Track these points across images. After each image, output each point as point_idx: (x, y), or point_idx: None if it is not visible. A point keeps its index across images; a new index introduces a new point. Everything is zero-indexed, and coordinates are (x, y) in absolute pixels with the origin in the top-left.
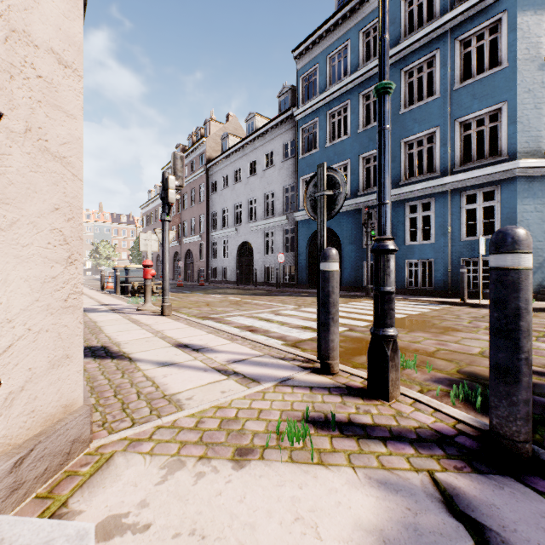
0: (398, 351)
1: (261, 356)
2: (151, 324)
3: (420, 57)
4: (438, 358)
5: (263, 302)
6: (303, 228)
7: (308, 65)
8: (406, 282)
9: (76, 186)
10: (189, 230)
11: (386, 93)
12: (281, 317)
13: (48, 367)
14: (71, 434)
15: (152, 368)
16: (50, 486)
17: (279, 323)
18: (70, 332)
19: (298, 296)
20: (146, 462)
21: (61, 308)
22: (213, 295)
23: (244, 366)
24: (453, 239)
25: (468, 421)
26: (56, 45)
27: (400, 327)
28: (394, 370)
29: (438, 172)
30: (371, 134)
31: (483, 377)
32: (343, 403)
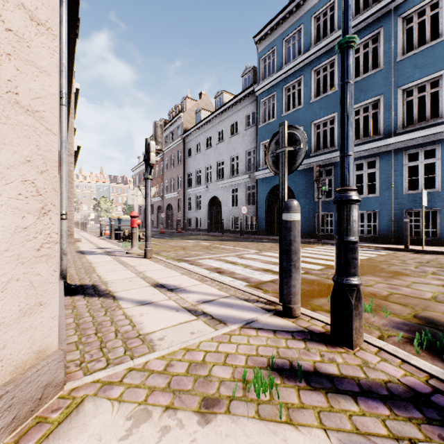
0: (361, 299)
1: (227, 297)
2: (135, 266)
3: (365, 35)
4: (393, 302)
5: (229, 247)
6: (263, 185)
7: (267, 48)
8: None
9: (50, 139)
10: (169, 187)
11: (349, 47)
12: (244, 260)
13: (19, 315)
14: (42, 380)
15: (131, 306)
16: (18, 435)
17: (243, 265)
18: (43, 280)
19: (259, 242)
20: (113, 411)
21: (34, 257)
22: (188, 241)
23: (212, 307)
24: (396, 193)
25: (442, 376)
26: (28, 1)
27: None
28: (358, 318)
29: (383, 134)
30: (322, 103)
31: (441, 323)
32: (307, 349)
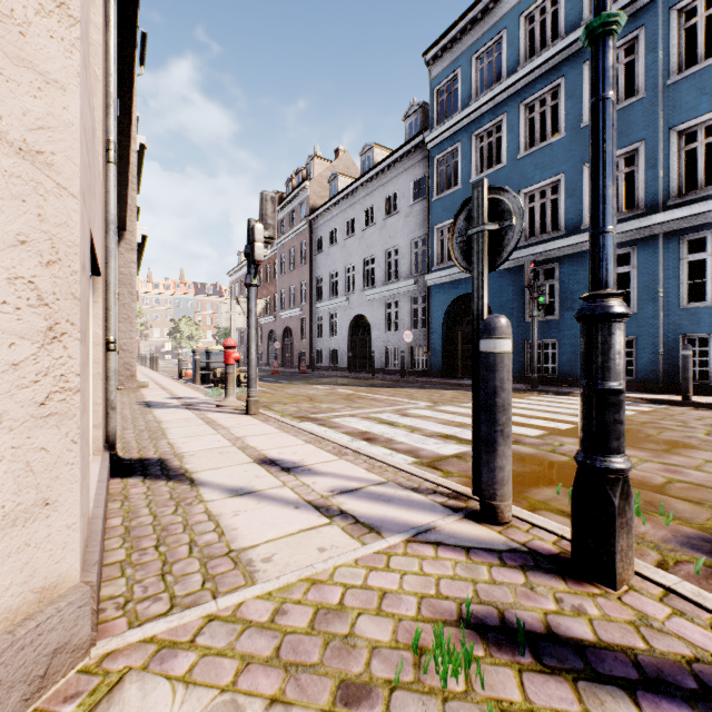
0: (630, 497)
1: (382, 484)
2: (230, 427)
3: None
4: (676, 498)
5: (384, 397)
6: (438, 295)
7: (446, 72)
8: None
9: (64, 205)
10: (288, 301)
11: (608, 33)
12: (410, 419)
13: (4, 525)
14: (48, 641)
15: (219, 498)
16: None
17: (408, 428)
18: (51, 459)
19: (432, 389)
20: (174, 703)
21: (33, 418)
22: (317, 387)
23: (357, 501)
24: (667, 307)
25: None
26: None
27: None
28: (625, 532)
29: (643, 208)
30: (538, 159)
31: None
32: (529, 586)
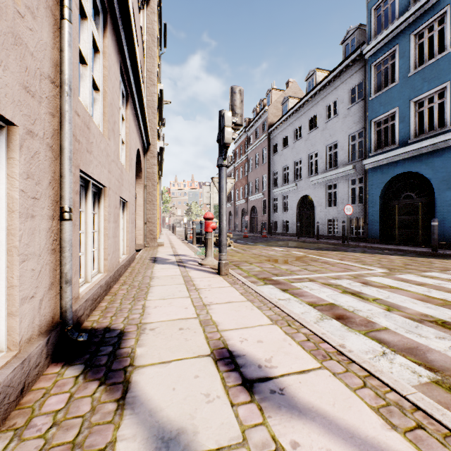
0: None
1: None
2: (201, 289)
3: None
4: None
5: (334, 260)
6: (375, 176)
7: None
8: None
9: None
10: (253, 189)
11: None
12: (375, 289)
13: None
14: None
15: None
16: None
17: (380, 303)
18: None
19: (376, 254)
20: None
21: None
22: (275, 248)
23: None
24: None
25: None
26: None
27: None
28: None
29: None
30: None
31: None
32: None
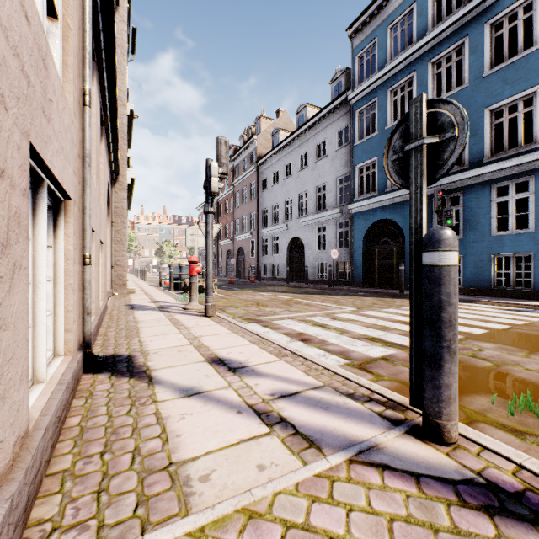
0: None
1: (319, 388)
2: (190, 327)
3: (512, 2)
4: None
5: (316, 302)
6: (359, 221)
7: (365, 42)
8: (492, 281)
9: None
10: (241, 228)
11: None
12: (338, 322)
13: None
14: None
15: (170, 398)
16: None
17: (337, 330)
18: None
19: (355, 296)
20: None
21: None
22: (262, 293)
23: (296, 407)
24: None
25: None
26: None
27: (510, 344)
28: None
29: None
30: None
31: None
32: None
